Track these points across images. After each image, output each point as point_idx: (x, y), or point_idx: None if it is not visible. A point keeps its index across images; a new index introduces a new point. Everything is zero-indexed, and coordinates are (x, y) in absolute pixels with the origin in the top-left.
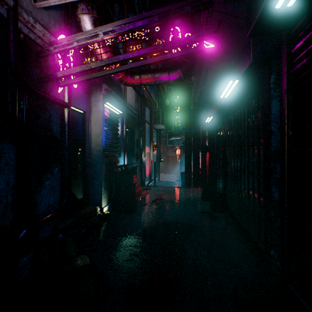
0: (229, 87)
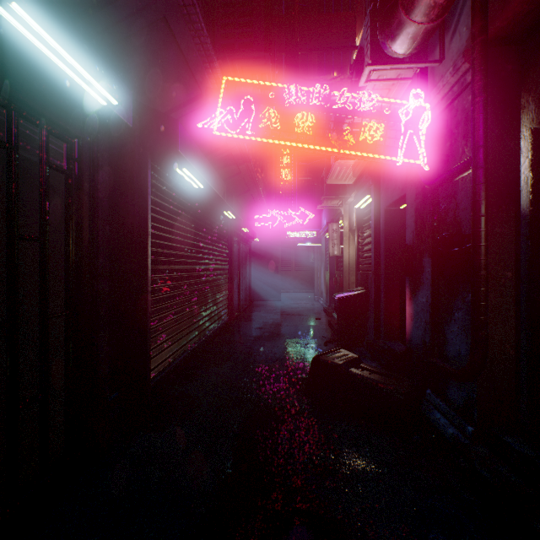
0: (85, 78)
